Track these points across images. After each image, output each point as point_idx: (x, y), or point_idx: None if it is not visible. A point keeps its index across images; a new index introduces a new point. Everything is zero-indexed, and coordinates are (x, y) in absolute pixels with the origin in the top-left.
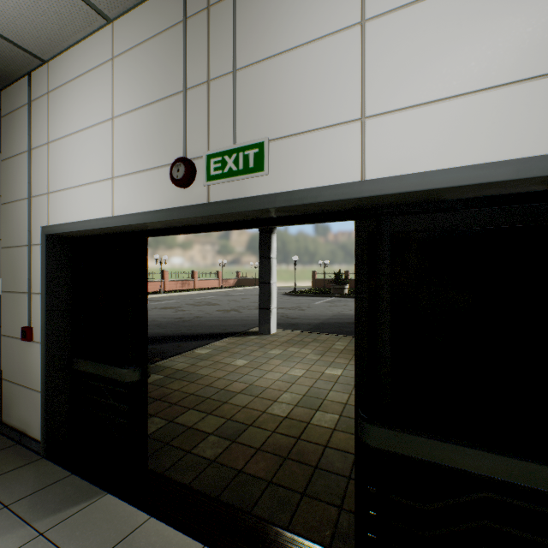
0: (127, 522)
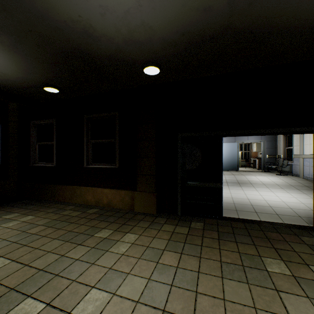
0: (287, 221)
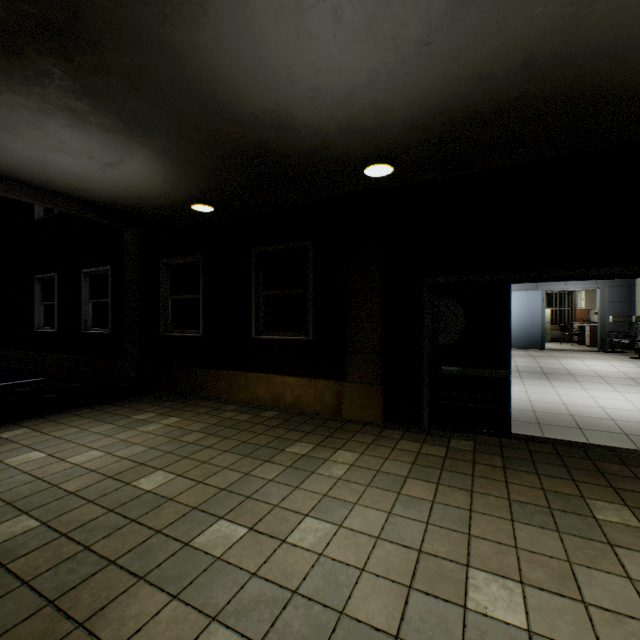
0: None
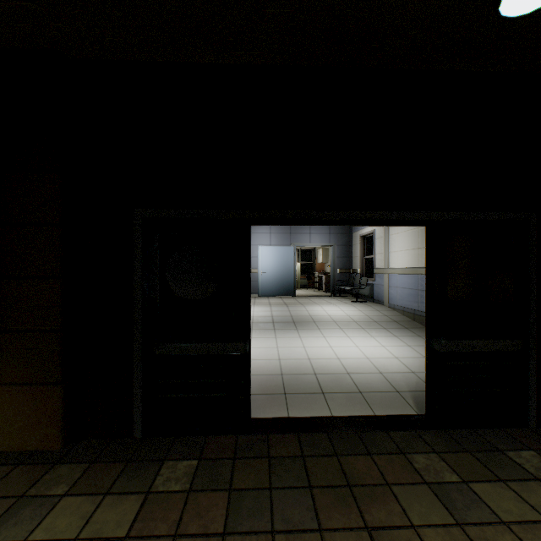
0: (379, 407)
